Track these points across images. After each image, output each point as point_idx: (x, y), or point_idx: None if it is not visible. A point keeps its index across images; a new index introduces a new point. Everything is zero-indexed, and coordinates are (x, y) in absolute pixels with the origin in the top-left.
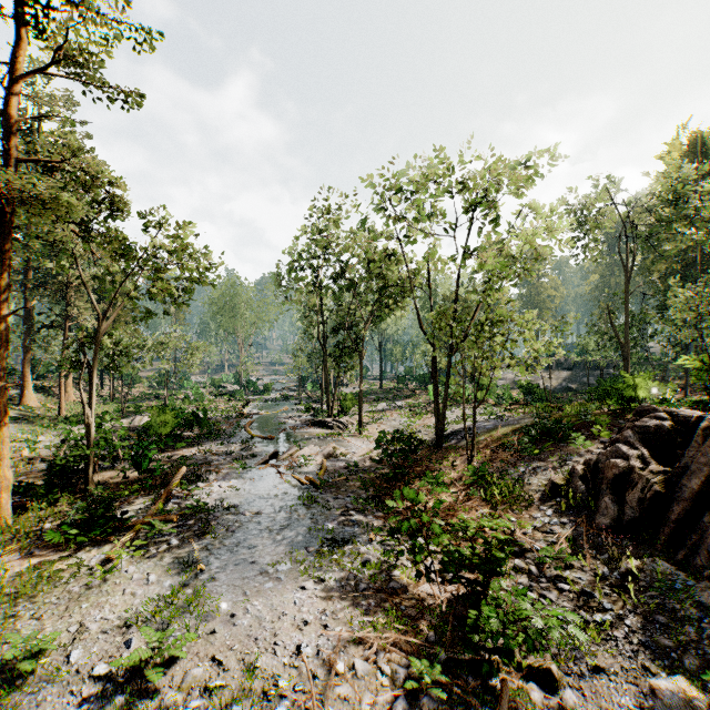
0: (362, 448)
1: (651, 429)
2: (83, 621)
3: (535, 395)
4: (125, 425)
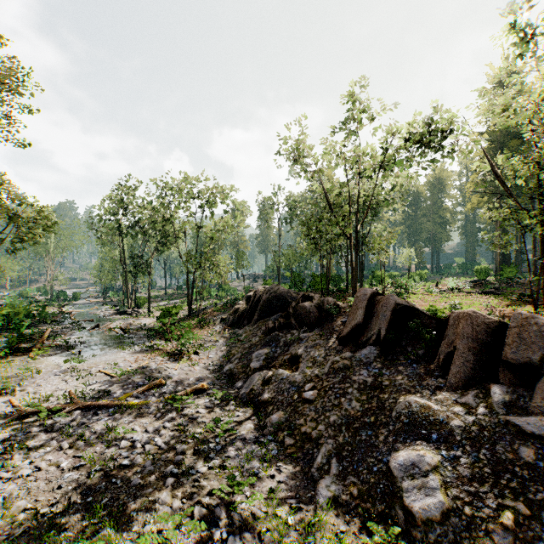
0: (150, 321)
1: (248, 296)
2: (37, 367)
3: None
4: None
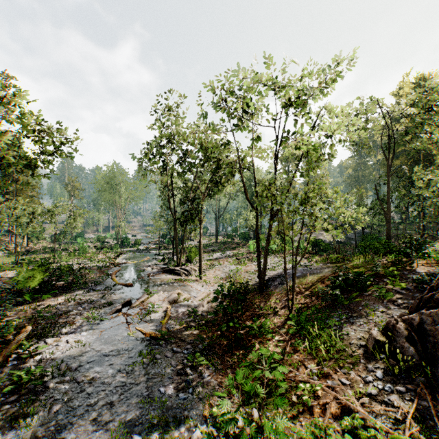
0: (201, 292)
1: None
2: None
3: (320, 247)
4: (12, 276)
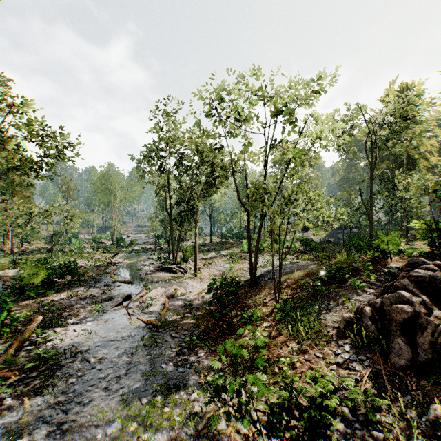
0: (196, 288)
1: (426, 279)
2: None
3: (310, 246)
4: (12, 274)
